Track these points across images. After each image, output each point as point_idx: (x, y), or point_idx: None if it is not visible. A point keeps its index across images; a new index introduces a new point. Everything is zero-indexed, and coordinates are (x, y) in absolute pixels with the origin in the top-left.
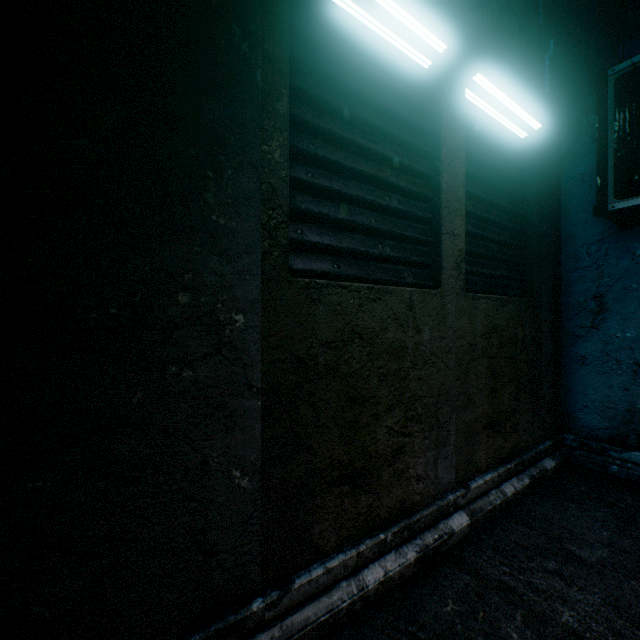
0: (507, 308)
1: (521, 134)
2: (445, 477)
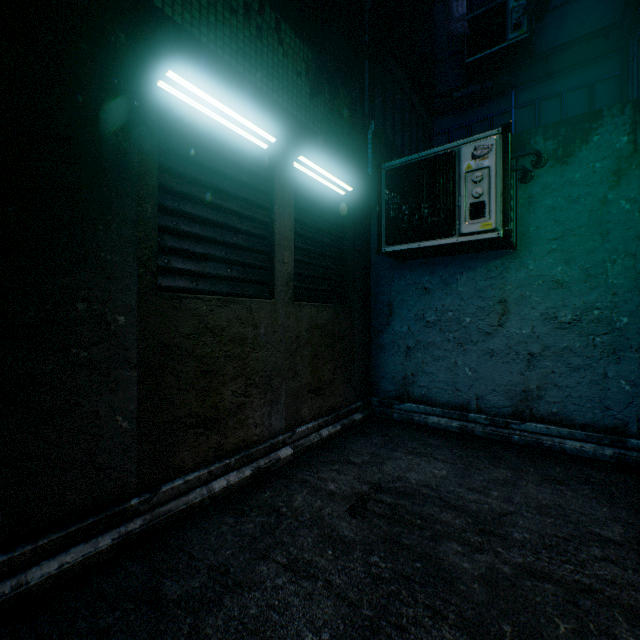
0: (327, 312)
1: (341, 192)
2: (278, 425)
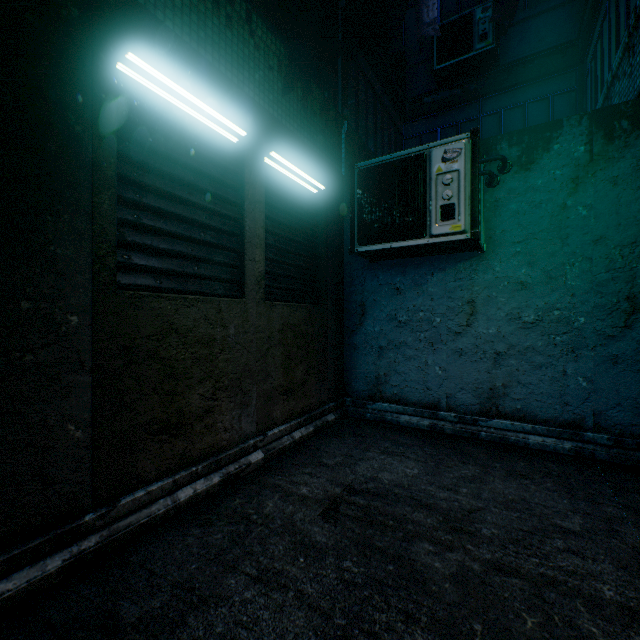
0: (300, 312)
1: (314, 191)
2: (248, 429)
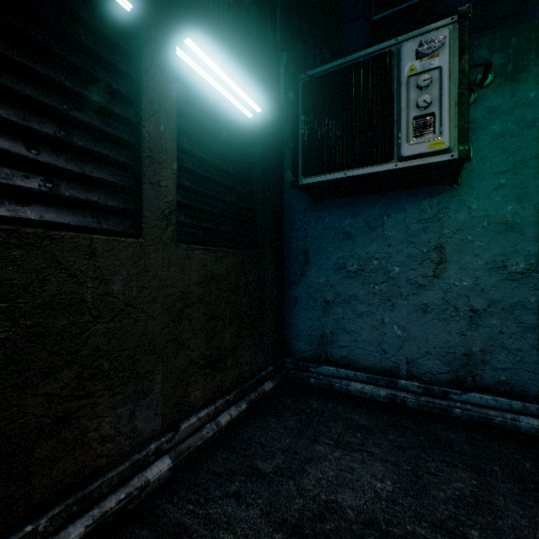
0: (229, 259)
1: (248, 114)
2: (148, 427)
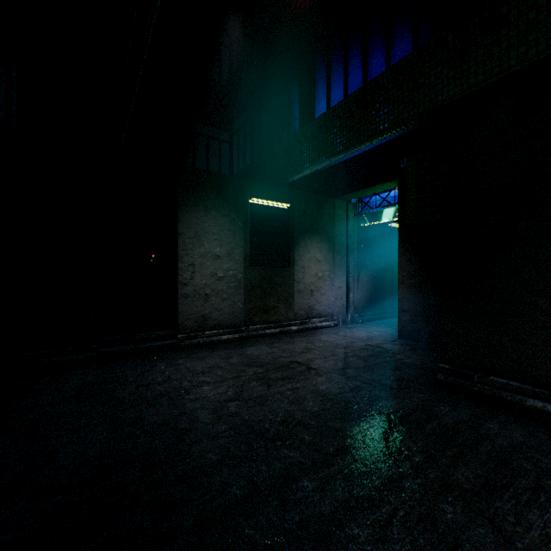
0: None
1: None
2: None
